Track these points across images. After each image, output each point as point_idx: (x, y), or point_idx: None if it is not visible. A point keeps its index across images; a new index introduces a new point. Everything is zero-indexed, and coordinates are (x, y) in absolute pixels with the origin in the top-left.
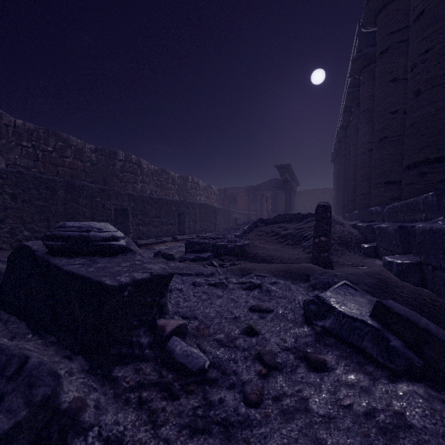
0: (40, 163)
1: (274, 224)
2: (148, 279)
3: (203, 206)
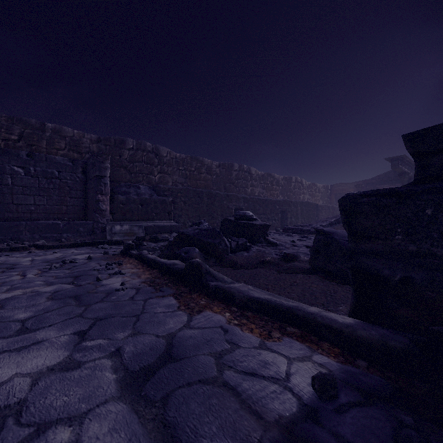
0: (188, 179)
1: None
2: (263, 225)
3: (304, 204)
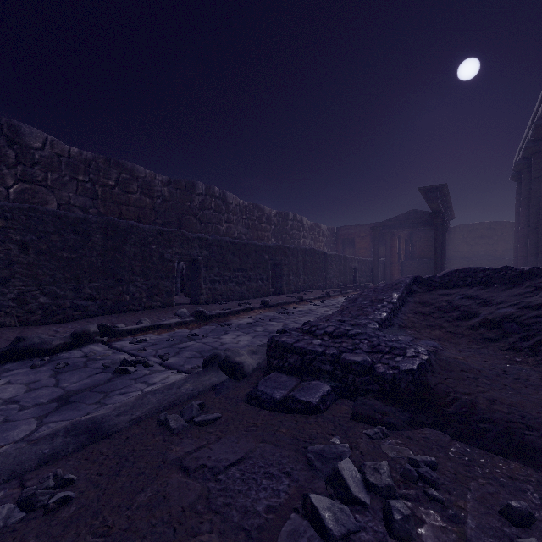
0: (100, 201)
1: (449, 288)
2: None
3: (308, 253)
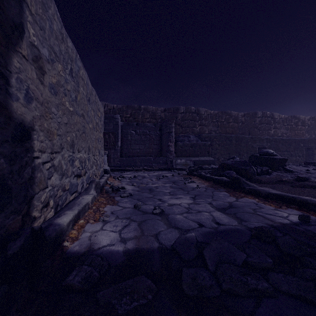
0: (219, 128)
1: None
2: (282, 158)
3: None
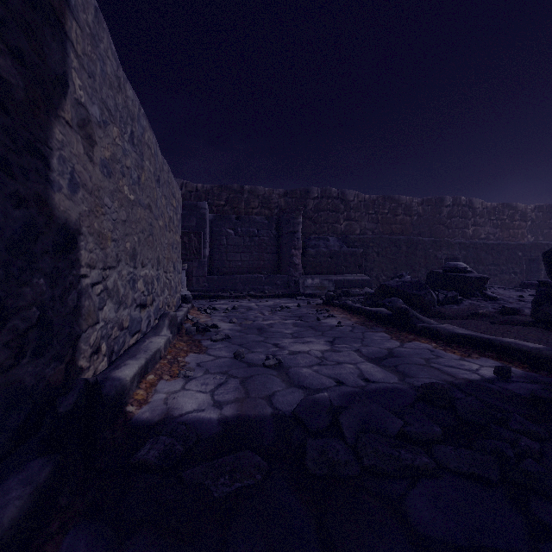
0: (379, 224)
1: None
2: (479, 277)
3: None
